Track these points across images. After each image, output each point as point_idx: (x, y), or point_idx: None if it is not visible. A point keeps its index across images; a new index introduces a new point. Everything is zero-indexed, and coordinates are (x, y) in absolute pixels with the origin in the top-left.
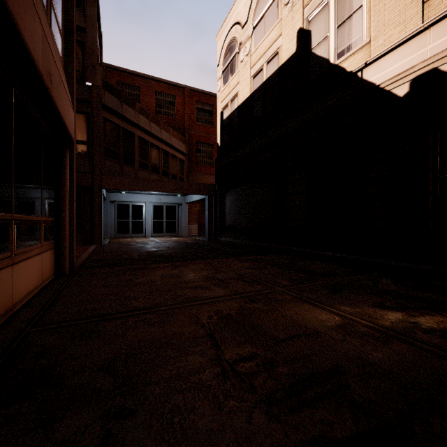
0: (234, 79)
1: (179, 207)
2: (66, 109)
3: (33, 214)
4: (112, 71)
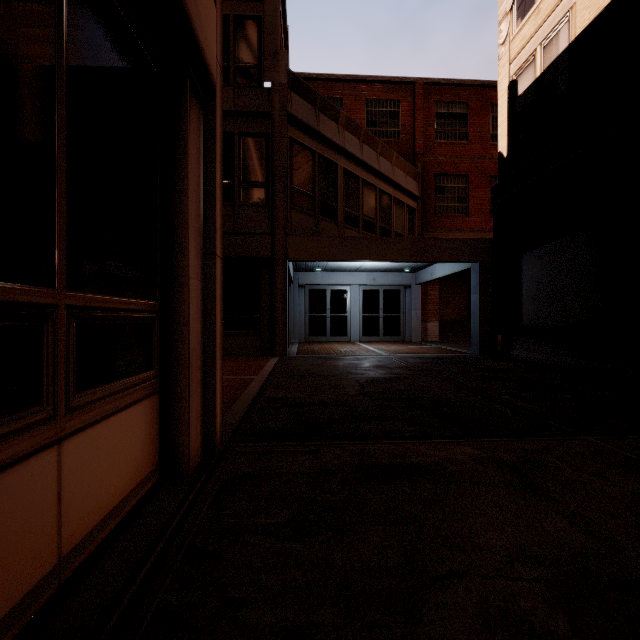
0: None
1: (406, 292)
2: None
3: None
4: None
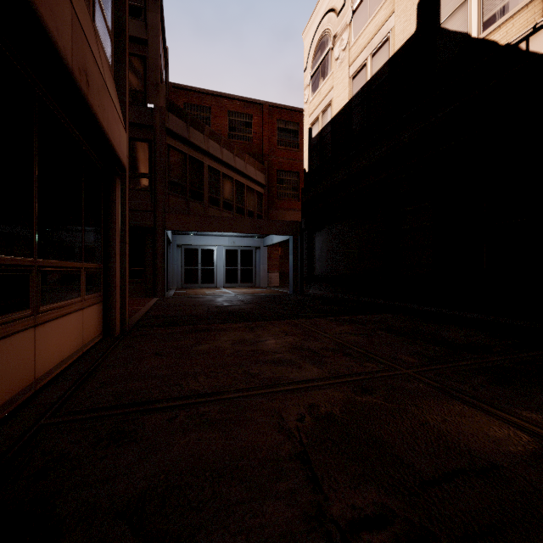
0: (326, 84)
1: (257, 252)
2: (114, 125)
3: (70, 258)
4: (179, 91)
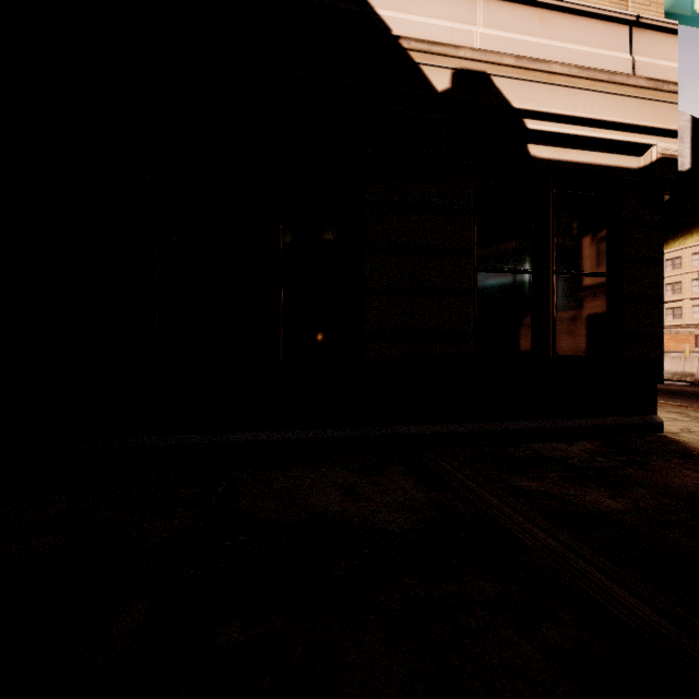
0: None
1: None
2: None
3: None
4: None
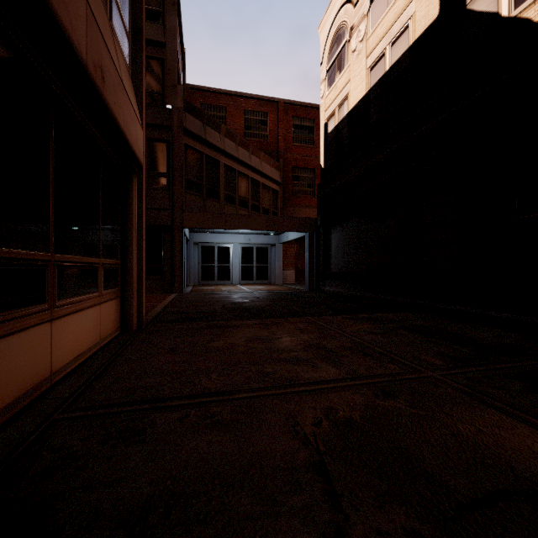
0: (343, 77)
1: (272, 249)
2: (130, 123)
3: (87, 254)
4: (196, 92)
